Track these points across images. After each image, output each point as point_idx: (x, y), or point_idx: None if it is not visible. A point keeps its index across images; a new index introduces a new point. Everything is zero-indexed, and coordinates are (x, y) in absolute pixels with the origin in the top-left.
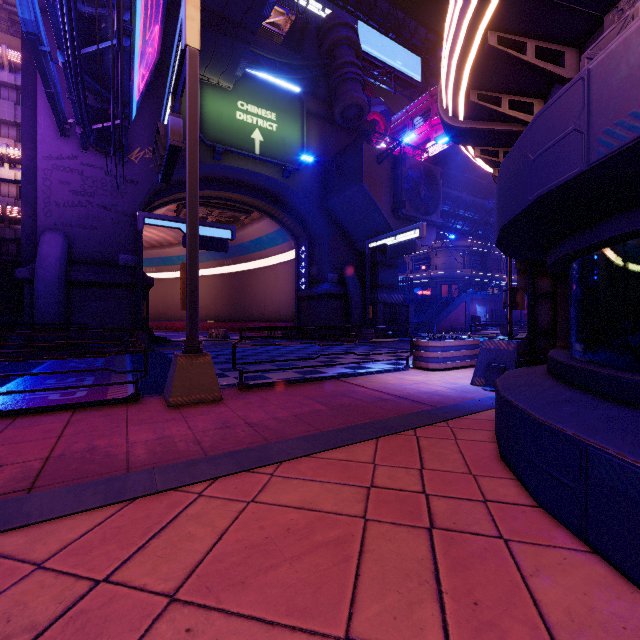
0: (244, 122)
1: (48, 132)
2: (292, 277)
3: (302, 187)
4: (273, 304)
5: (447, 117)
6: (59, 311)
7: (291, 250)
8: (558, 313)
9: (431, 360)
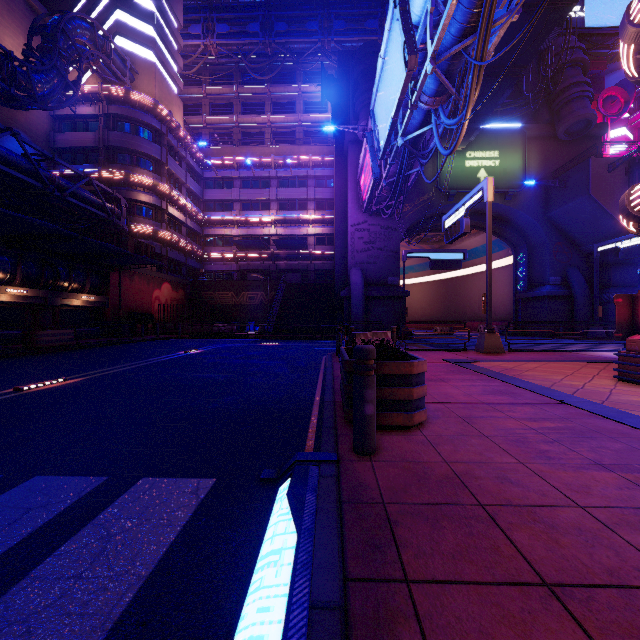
0: (471, 167)
1: (353, 211)
2: (508, 281)
3: (522, 205)
4: None
5: (629, 230)
6: (362, 314)
7: (507, 257)
8: None
9: None
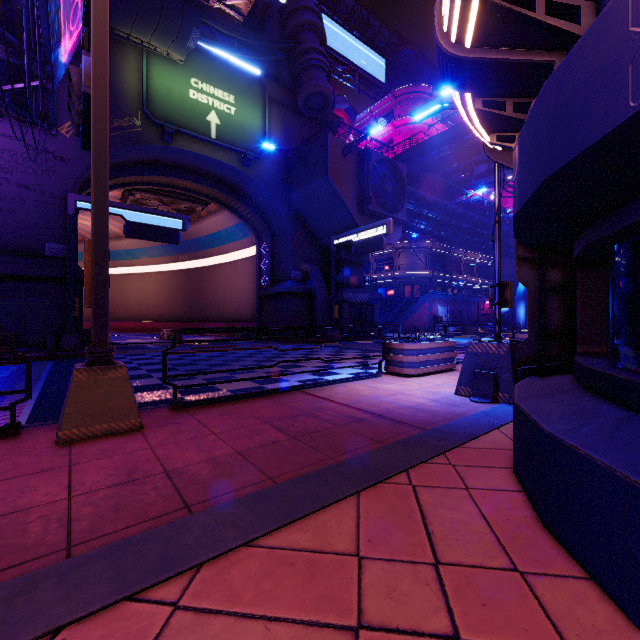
0: (198, 102)
1: None
2: (253, 274)
3: (263, 178)
4: (233, 303)
5: (448, 44)
6: None
7: (252, 246)
8: (578, 310)
9: (406, 365)
